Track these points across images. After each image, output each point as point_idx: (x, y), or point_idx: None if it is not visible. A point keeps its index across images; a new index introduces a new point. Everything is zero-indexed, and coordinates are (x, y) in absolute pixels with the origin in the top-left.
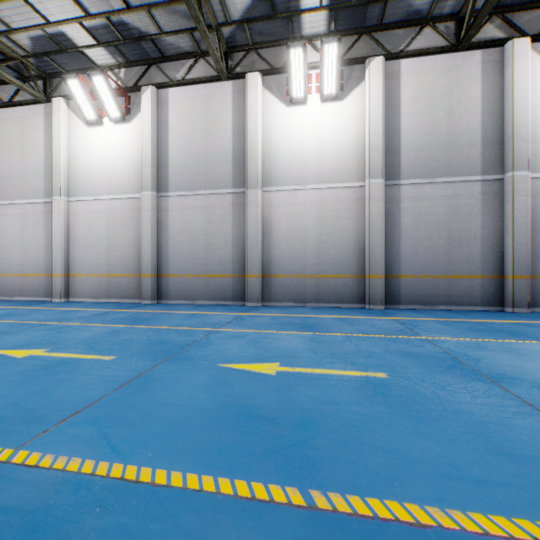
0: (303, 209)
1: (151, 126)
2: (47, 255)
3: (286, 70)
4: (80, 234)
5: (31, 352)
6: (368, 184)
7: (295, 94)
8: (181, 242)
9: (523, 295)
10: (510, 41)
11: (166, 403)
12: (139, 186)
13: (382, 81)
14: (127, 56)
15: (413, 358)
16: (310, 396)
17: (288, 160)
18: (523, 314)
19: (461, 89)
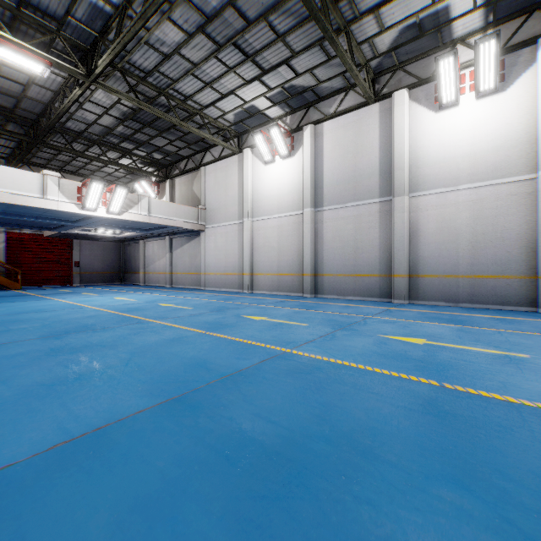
0: (454, 210)
1: (310, 156)
2: (240, 260)
3: (434, 78)
4: (260, 245)
5: (260, 318)
6: (539, 176)
7: (445, 99)
8: (334, 247)
9: None
10: None
11: (351, 346)
12: (301, 204)
13: None
14: (292, 106)
15: None
16: (449, 356)
17: (436, 164)
18: None
19: None
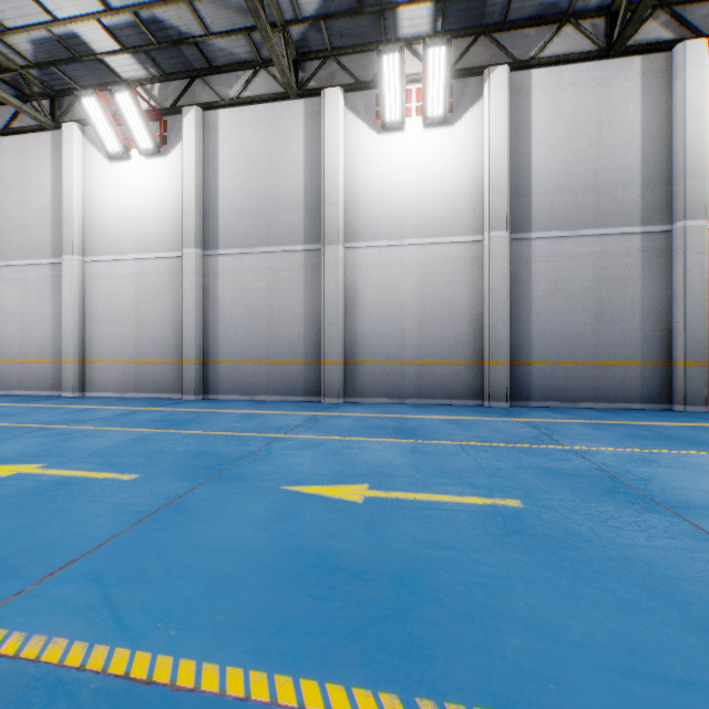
0: (399, 272)
1: (195, 160)
2: (56, 334)
3: (376, 84)
4: (100, 307)
5: (22, 468)
6: (487, 238)
7: (389, 116)
8: (236, 317)
9: (698, 388)
10: (680, 44)
11: (204, 547)
12: (179, 241)
13: (507, 99)
14: (163, 67)
15: (555, 477)
16: (412, 536)
17: (379, 206)
18: (699, 414)
19: (614, 109)
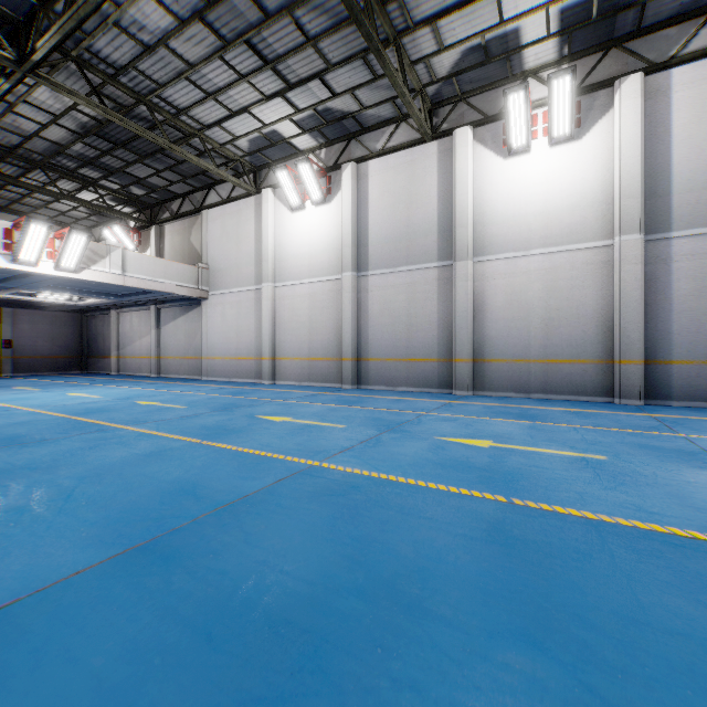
0: (525, 280)
1: (351, 204)
2: (257, 339)
3: (503, 116)
4: (285, 319)
5: (282, 418)
6: (618, 242)
7: (515, 143)
8: (382, 324)
9: None
10: None
11: (400, 454)
12: (339, 267)
13: (640, 105)
14: (328, 137)
15: (649, 449)
16: (519, 462)
17: (505, 223)
18: None
19: None
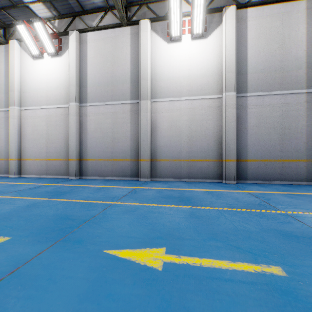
0: (179, 114)
1: (75, 58)
2: (7, 146)
3: (167, 18)
4: (28, 132)
5: None
6: (224, 96)
7: (173, 33)
8: (96, 137)
9: None
10: None
11: None
12: (67, 99)
13: (235, 23)
14: (59, 11)
15: (292, 240)
16: None
17: (168, 80)
18: None
19: (291, 28)
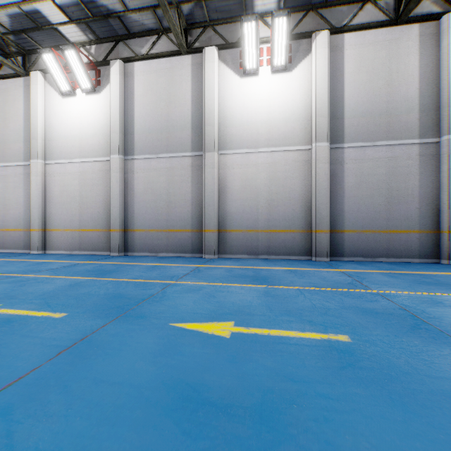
0: (255, 170)
1: (118, 96)
2: (27, 212)
3: (240, 44)
4: (56, 194)
5: None
6: (314, 147)
7: (248, 65)
8: (146, 200)
9: None
10: (445, 15)
11: (103, 380)
12: (108, 150)
13: (327, 53)
14: (97, 34)
15: (371, 315)
16: (268, 369)
17: (241, 126)
18: None
19: (400, 59)
